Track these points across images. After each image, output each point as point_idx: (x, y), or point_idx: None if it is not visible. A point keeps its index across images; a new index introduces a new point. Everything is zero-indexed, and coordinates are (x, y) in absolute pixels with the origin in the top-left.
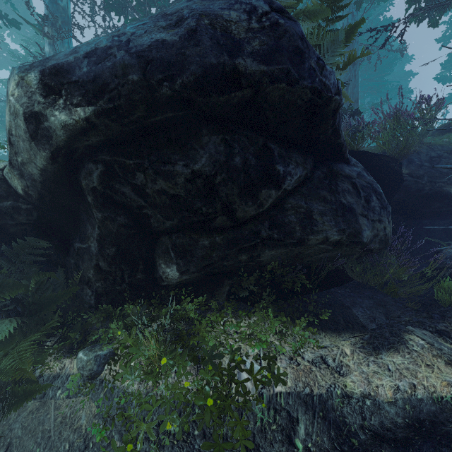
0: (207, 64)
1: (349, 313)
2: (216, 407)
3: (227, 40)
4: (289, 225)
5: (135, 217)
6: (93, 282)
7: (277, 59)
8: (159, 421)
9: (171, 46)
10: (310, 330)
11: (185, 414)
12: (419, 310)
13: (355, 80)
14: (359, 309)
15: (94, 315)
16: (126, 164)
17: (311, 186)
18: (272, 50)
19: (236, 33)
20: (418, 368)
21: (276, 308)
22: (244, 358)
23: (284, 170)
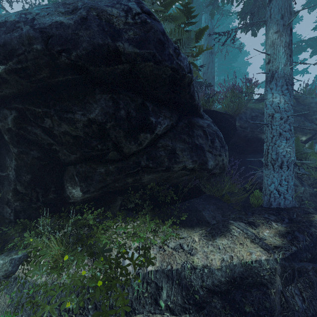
0: (95, 43)
1: (200, 214)
2: (105, 286)
3: (110, 28)
4: (160, 158)
5: (46, 151)
6: (12, 202)
7: (146, 46)
8: (62, 302)
9: (68, 27)
10: (174, 228)
11: (81, 295)
12: (241, 210)
13: (212, 64)
14: (207, 212)
15: (13, 228)
16: (35, 112)
17: (176, 132)
18: (142, 39)
19: (117, 24)
20: (235, 246)
21: (153, 214)
22: (128, 250)
23: (155, 121)
